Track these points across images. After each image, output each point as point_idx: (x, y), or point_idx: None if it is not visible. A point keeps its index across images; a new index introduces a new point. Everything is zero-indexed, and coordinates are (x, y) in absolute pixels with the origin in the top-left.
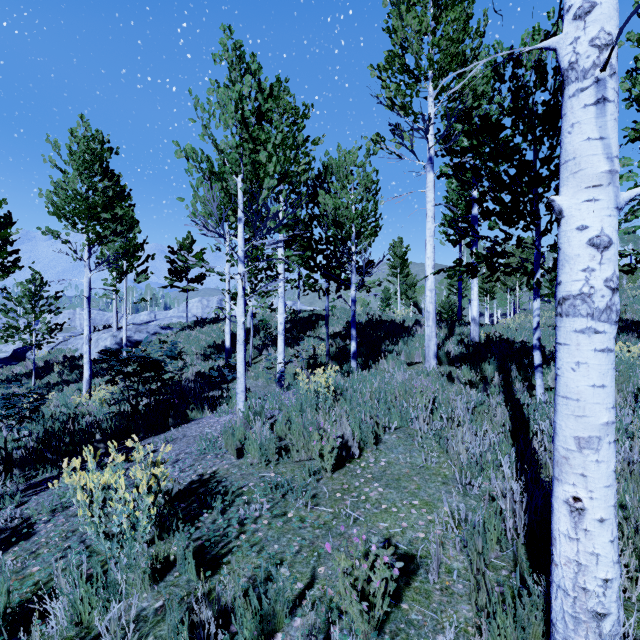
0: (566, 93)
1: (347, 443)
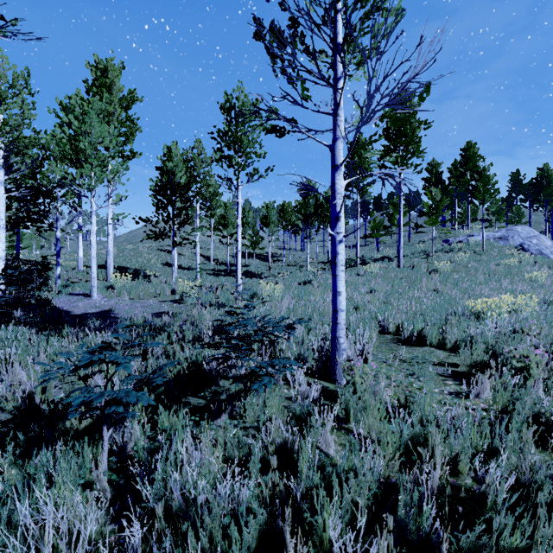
0: (239, 227)
1: (174, 289)
